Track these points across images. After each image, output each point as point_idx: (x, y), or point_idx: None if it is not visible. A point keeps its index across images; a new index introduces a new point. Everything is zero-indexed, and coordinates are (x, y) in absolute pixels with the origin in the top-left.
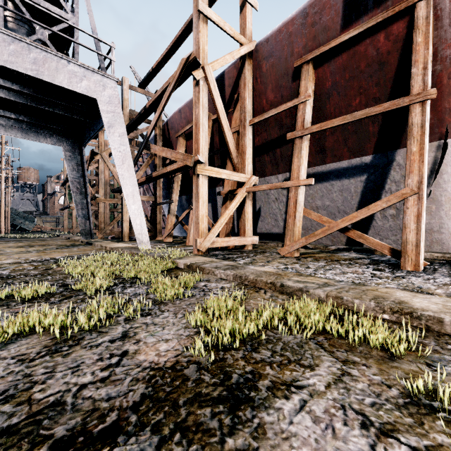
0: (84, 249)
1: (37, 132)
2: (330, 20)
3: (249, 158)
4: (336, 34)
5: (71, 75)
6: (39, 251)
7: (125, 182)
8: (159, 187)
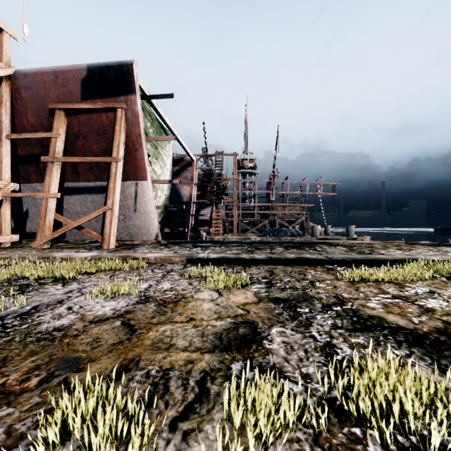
0: None
1: None
2: (74, 89)
3: (7, 167)
4: (79, 100)
5: None
6: None
7: None
8: None
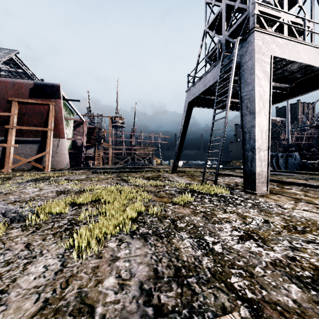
0: None
1: None
2: (24, 92)
3: None
4: (27, 98)
5: None
6: None
7: None
8: None
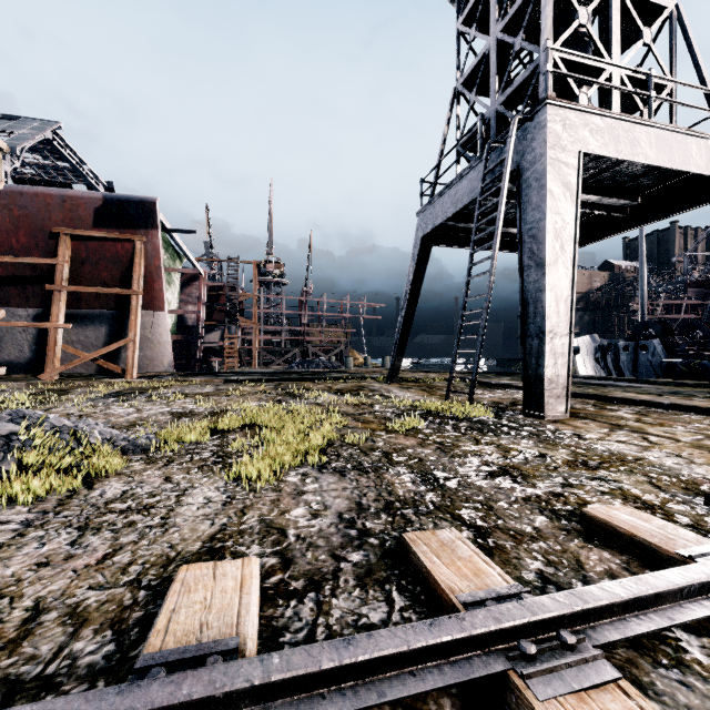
0: None
1: None
2: (85, 216)
3: None
4: (90, 227)
5: None
6: None
7: None
8: None
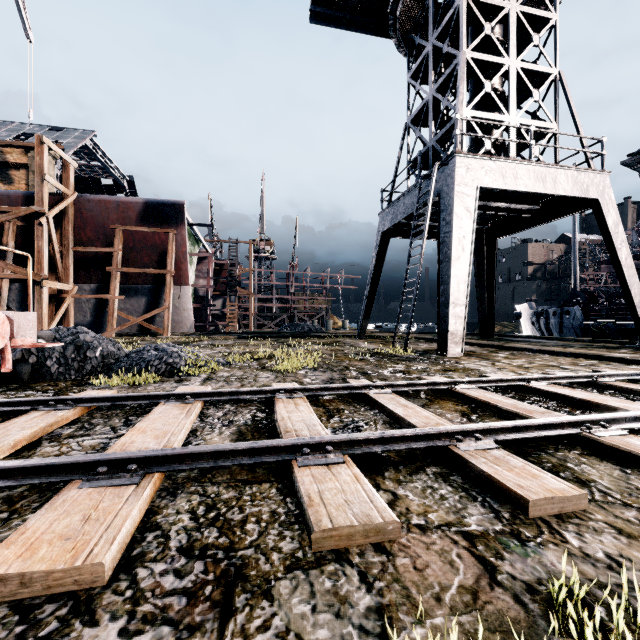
0: None
1: None
2: (133, 216)
3: (72, 273)
4: (136, 224)
5: None
6: None
7: None
8: None
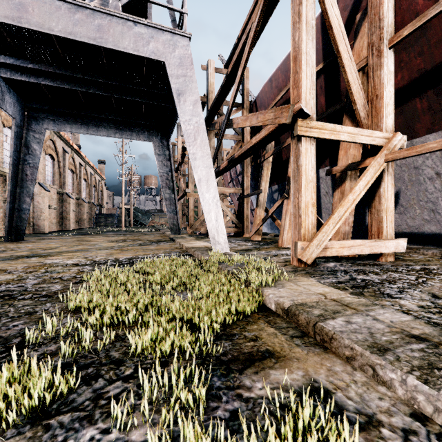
0: (160, 247)
1: (131, 130)
2: None
3: (389, 105)
4: None
5: (137, 38)
6: (120, 247)
7: (197, 164)
8: (246, 177)
